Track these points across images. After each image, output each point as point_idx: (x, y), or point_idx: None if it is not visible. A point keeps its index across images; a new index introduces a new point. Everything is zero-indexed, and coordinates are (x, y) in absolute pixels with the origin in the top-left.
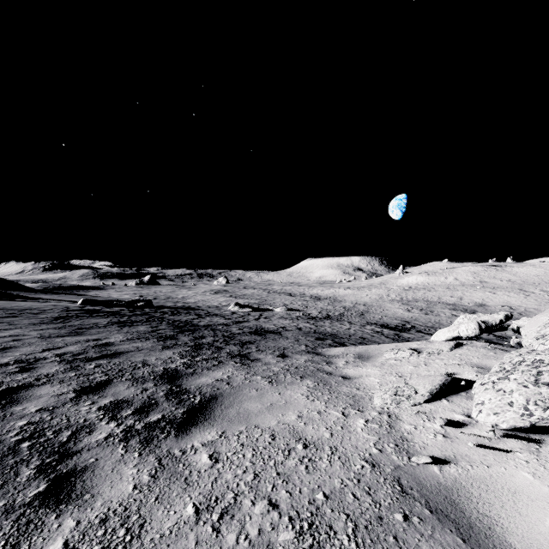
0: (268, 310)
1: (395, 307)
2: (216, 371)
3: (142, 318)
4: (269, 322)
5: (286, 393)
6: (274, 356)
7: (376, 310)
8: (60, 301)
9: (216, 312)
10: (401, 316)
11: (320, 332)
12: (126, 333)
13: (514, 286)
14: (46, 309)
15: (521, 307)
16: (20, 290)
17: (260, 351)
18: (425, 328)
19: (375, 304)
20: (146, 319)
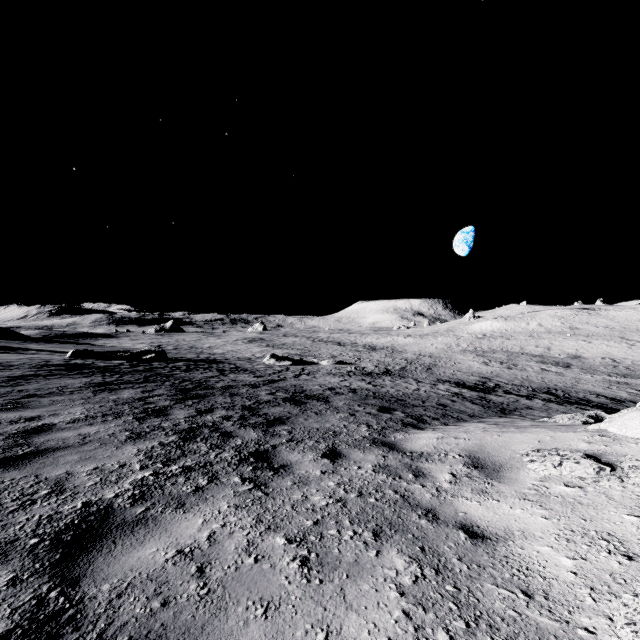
0: (311, 364)
1: (469, 359)
2: (191, 514)
3: (140, 377)
4: (313, 380)
5: (347, 632)
6: (316, 455)
7: (445, 363)
8: (47, 352)
9: (246, 366)
10: (478, 371)
11: (382, 396)
12: (95, 403)
13: (613, 333)
14: (15, 363)
15: (627, 359)
16: (10, 338)
17: (294, 441)
18: (512, 387)
19: (443, 355)
20: (144, 378)
